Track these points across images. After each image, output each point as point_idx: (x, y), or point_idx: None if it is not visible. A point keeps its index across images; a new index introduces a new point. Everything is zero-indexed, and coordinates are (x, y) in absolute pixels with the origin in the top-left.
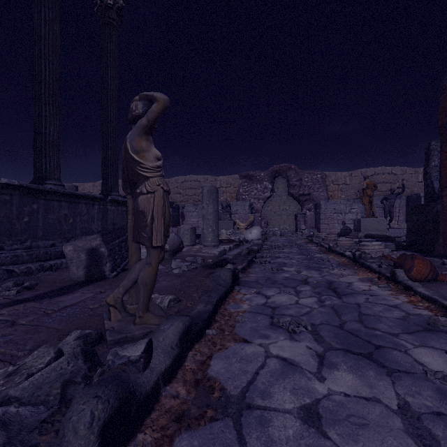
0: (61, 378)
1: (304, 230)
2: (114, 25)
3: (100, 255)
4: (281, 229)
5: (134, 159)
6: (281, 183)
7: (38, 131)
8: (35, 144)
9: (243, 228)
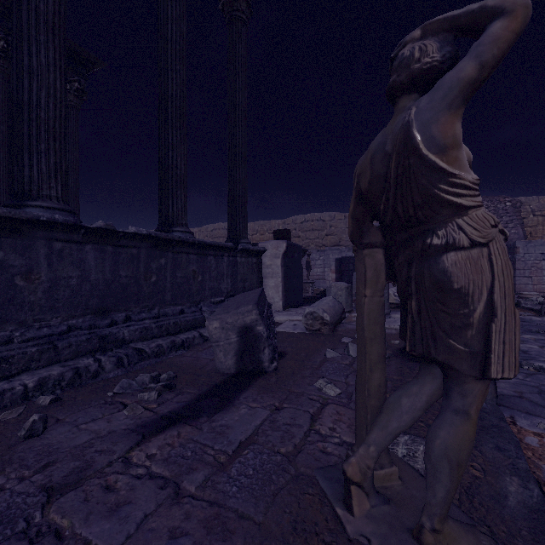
0: None
1: None
2: (243, 19)
3: (256, 336)
4: None
5: (434, 167)
6: None
7: (163, 164)
8: (161, 180)
9: None
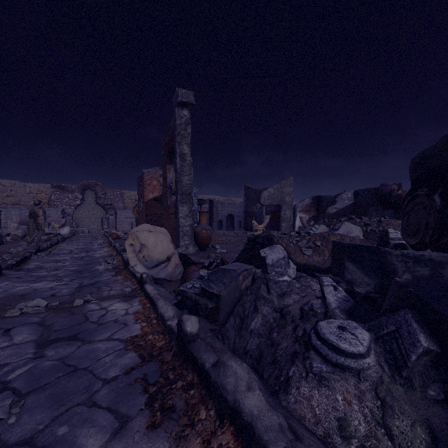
0: (35, 245)
1: (106, 229)
2: None
3: (2, 236)
4: (91, 228)
5: (37, 213)
6: (90, 194)
7: None
8: None
9: (57, 227)
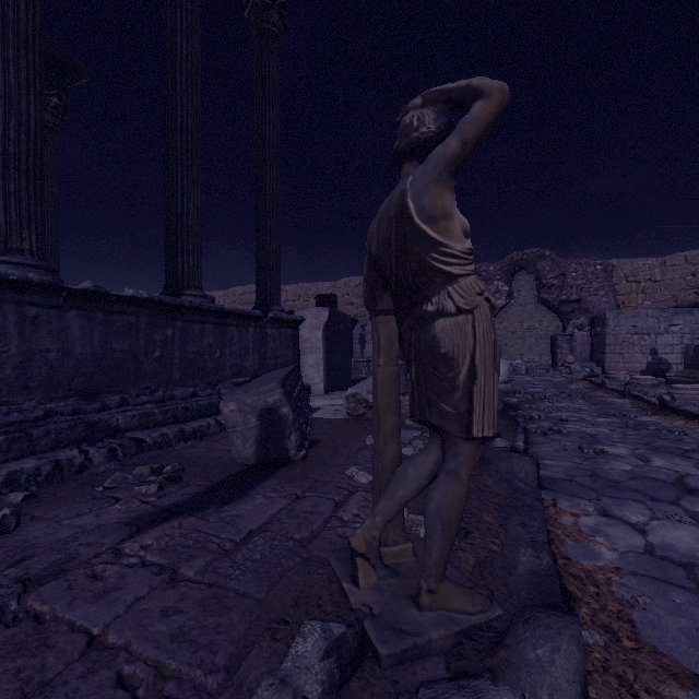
0: None
1: (574, 365)
2: (274, 34)
3: (280, 419)
4: (525, 361)
5: (425, 236)
6: (524, 282)
7: (171, 211)
8: (168, 231)
9: None
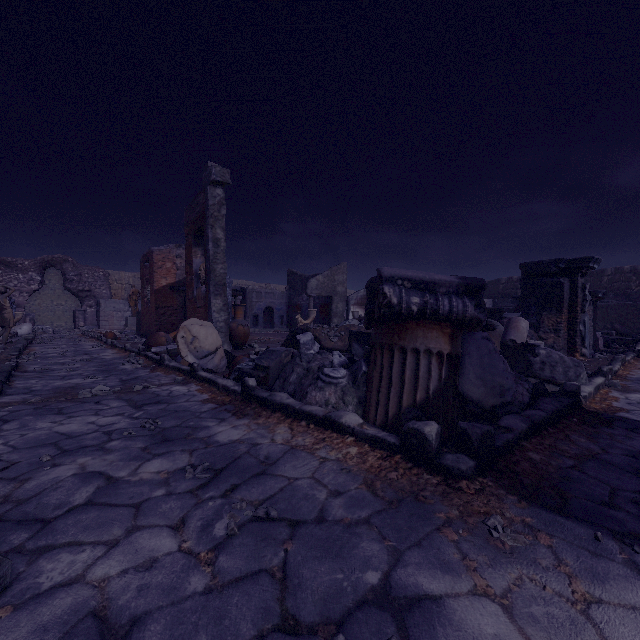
0: (3, 348)
1: (83, 327)
2: None
3: None
4: (55, 327)
5: (3, 304)
6: (54, 275)
7: None
8: None
9: None
